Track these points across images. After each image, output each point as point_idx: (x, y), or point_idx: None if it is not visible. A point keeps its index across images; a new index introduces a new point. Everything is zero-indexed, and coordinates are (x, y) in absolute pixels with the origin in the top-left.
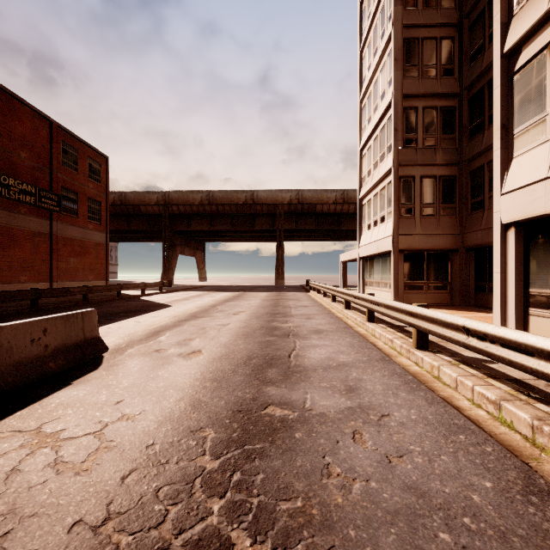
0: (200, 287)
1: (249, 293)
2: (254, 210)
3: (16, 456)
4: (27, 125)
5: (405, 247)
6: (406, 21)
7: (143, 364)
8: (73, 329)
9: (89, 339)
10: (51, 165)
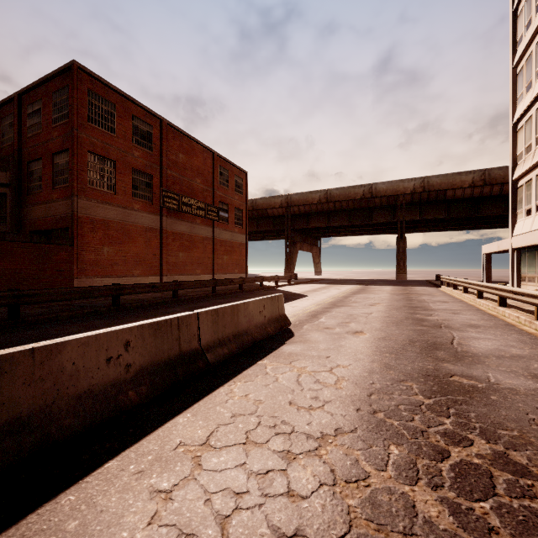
0: (319, 280)
1: (372, 287)
2: (372, 204)
3: (293, 375)
4: (200, 158)
5: None
6: None
7: (323, 336)
8: (274, 307)
9: (281, 315)
10: (213, 185)
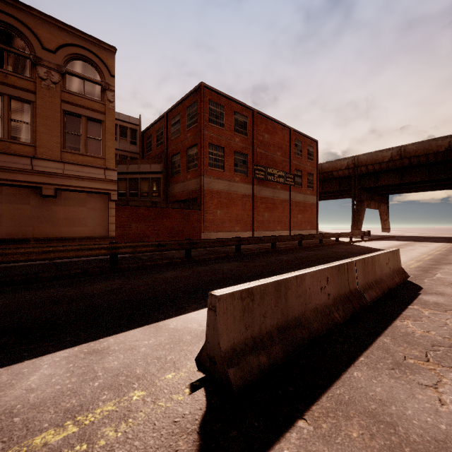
0: (391, 237)
1: None
2: None
3: None
4: (279, 135)
5: None
6: None
7: None
8: (394, 260)
9: (399, 268)
10: (290, 156)
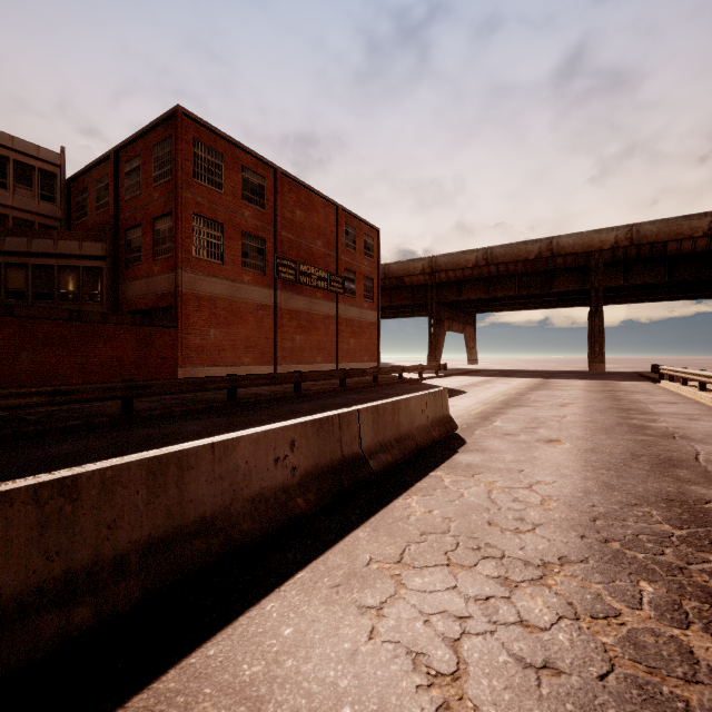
0: (476, 371)
1: (555, 381)
2: (553, 265)
3: (481, 491)
4: (321, 215)
5: None
6: None
7: (506, 445)
8: (437, 405)
9: (445, 416)
10: (337, 249)
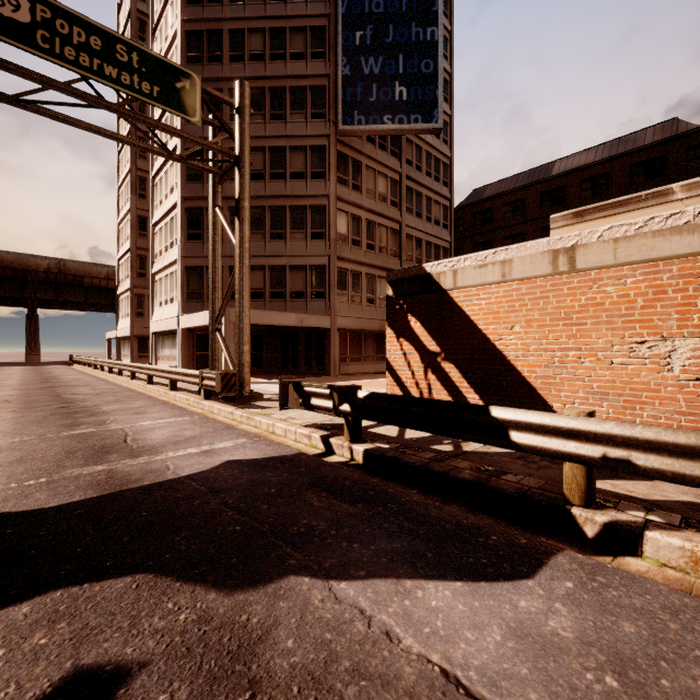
0: None
1: None
2: None
3: None
4: None
5: (138, 334)
6: (139, 206)
7: None
8: None
9: None
10: None
